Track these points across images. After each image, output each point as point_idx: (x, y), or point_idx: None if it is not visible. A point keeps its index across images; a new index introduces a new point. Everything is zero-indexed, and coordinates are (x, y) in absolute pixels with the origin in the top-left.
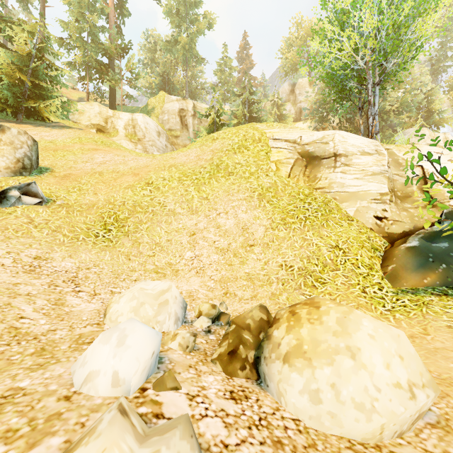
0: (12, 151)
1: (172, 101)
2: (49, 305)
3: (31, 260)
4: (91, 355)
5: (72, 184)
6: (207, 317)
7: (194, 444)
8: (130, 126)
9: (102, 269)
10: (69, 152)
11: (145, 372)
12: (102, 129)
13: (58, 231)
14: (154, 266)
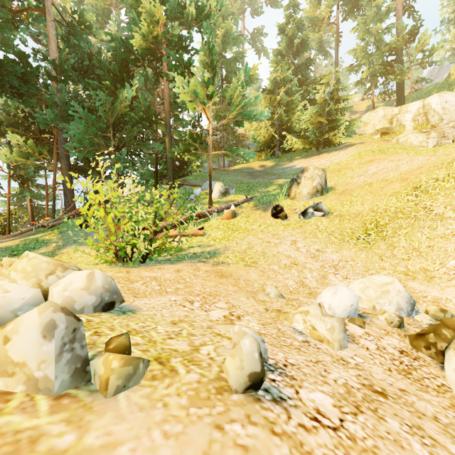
0: (311, 182)
1: None
2: (319, 276)
3: (314, 251)
4: (323, 295)
5: (346, 198)
6: (432, 317)
7: (341, 326)
8: (420, 115)
9: (356, 263)
10: (348, 170)
11: (346, 312)
12: (387, 131)
13: (331, 234)
14: (405, 269)
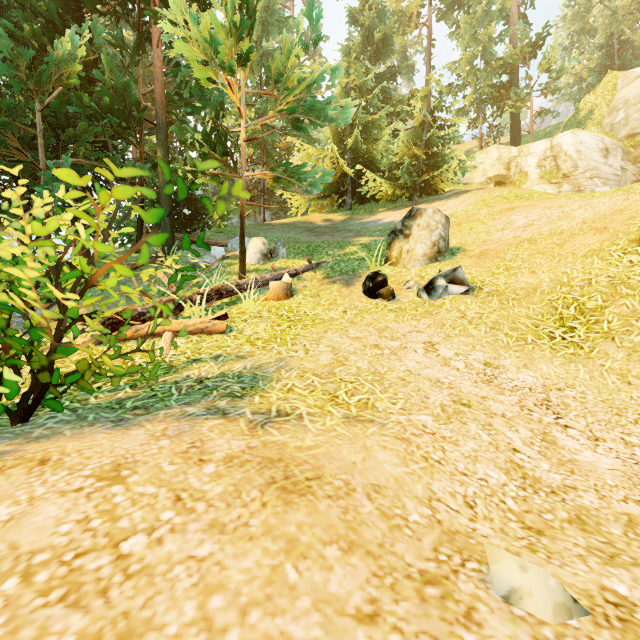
0: (428, 235)
1: (635, 79)
2: (537, 439)
3: (482, 367)
4: None
5: (494, 263)
6: None
7: None
8: (547, 159)
9: (582, 393)
10: (475, 222)
11: None
12: (502, 181)
13: (496, 328)
14: None
